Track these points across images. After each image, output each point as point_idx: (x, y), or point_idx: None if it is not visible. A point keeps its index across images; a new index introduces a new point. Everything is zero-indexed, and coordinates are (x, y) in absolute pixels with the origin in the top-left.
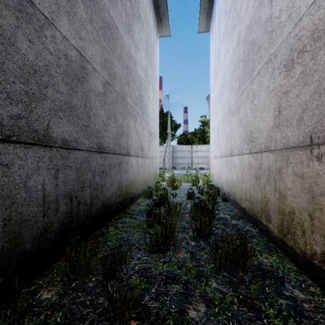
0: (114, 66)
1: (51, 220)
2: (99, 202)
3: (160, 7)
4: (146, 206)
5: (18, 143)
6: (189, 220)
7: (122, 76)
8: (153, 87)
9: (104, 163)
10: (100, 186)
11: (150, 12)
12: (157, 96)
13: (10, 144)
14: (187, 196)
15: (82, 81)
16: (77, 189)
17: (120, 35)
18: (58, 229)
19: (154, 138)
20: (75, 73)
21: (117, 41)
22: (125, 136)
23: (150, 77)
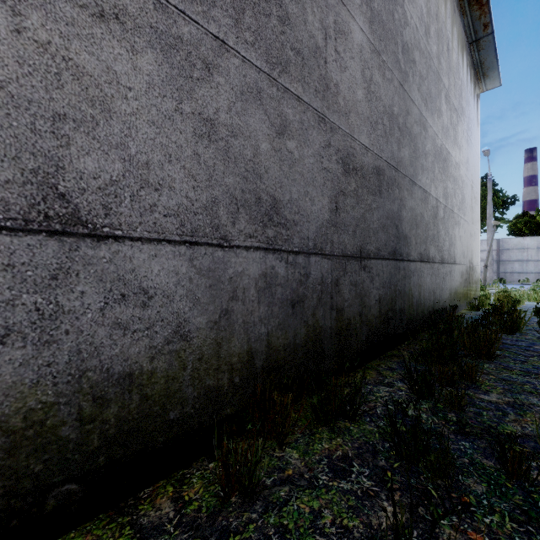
0: (447, 189)
1: (429, 303)
2: (442, 301)
3: (484, 63)
4: (476, 316)
5: (424, 262)
6: (536, 327)
7: (451, 192)
8: (473, 174)
9: (443, 272)
10: (442, 289)
11: (470, 84)
12: (478, 180)
13: (423, 263)
14: (533, 311)
15: (436, 216)
16: (435, 288)
17: (450, 156)
18: (431, 309)
19: (474, 239)
20: (434, 214)
21: (448, 165)
22: (453, 246)
23: (470, 164)
